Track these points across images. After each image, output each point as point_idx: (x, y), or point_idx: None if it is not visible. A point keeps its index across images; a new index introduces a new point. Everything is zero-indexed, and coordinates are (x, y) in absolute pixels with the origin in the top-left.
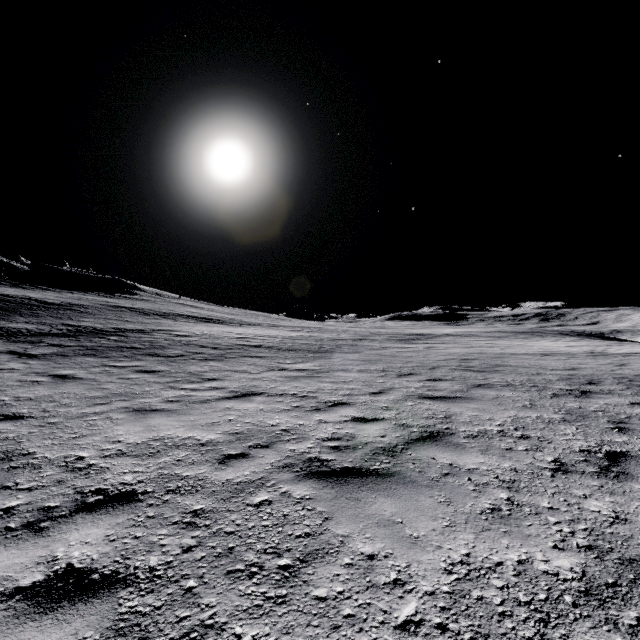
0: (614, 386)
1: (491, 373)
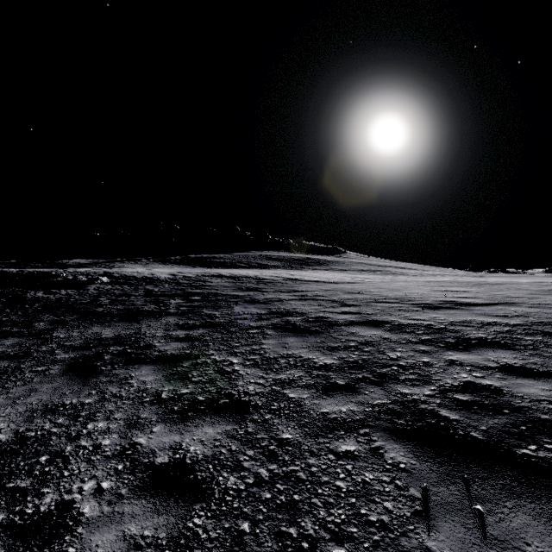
0: None
1: None
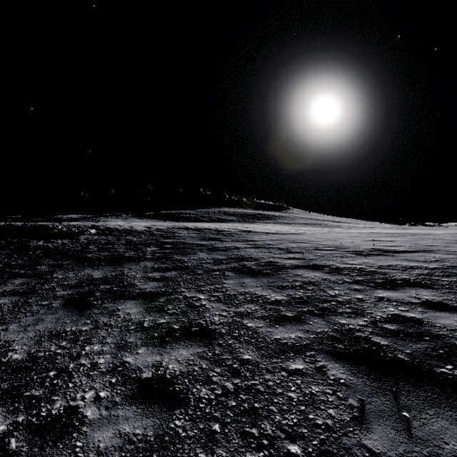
0: None
1: None
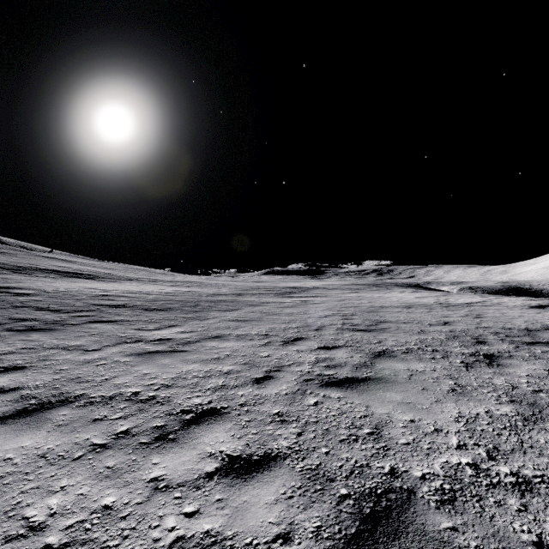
0: (503, 345)
1: (380, 333)
